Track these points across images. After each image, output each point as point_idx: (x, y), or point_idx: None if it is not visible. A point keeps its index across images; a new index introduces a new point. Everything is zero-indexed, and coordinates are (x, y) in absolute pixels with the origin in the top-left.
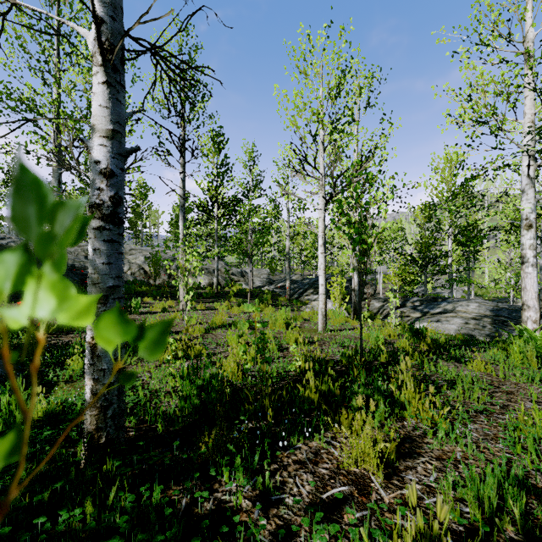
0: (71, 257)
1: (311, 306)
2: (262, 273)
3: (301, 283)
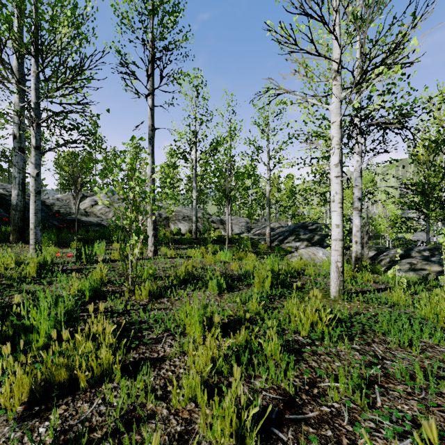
0: (59, 203)
1: (298, 254)
2: (240, 222)
3: (280, 230)
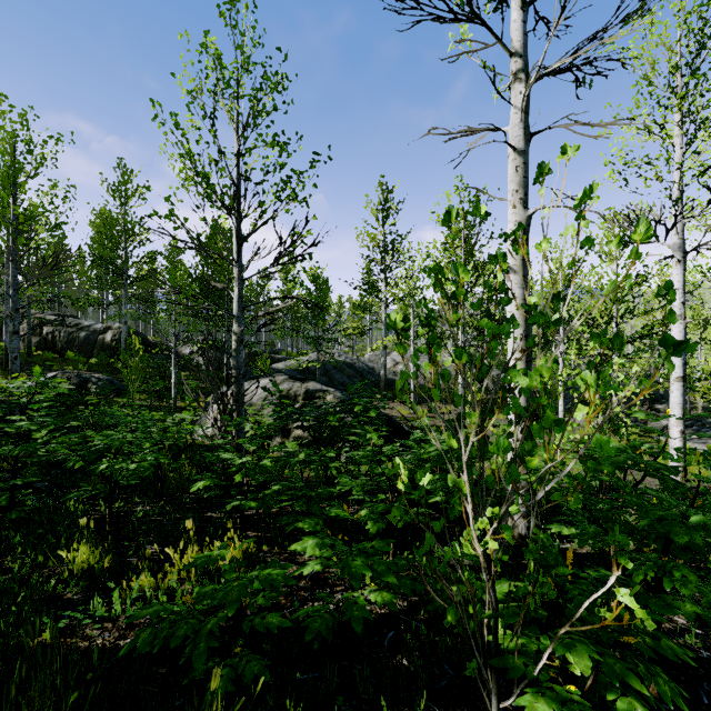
0: (376, 366)
1: (573, 418)
2: None
3: None
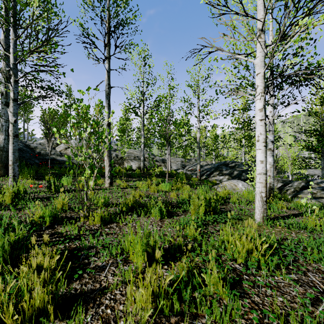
0: (41, 147)
1: (222, 185)
2: (177, 161)
3: (207, 167)
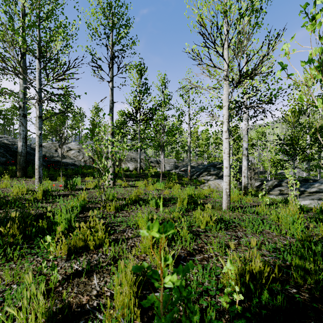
0: (45, 150)
1: (208, 184)
2: (170, 162)
3: (197, 168)
